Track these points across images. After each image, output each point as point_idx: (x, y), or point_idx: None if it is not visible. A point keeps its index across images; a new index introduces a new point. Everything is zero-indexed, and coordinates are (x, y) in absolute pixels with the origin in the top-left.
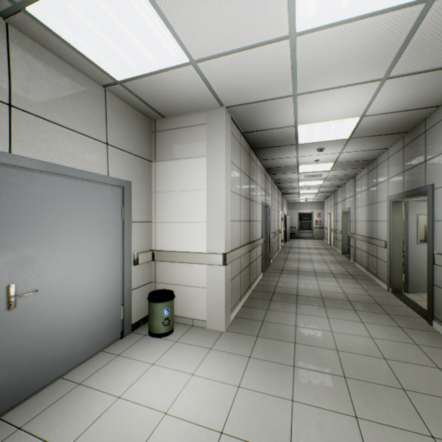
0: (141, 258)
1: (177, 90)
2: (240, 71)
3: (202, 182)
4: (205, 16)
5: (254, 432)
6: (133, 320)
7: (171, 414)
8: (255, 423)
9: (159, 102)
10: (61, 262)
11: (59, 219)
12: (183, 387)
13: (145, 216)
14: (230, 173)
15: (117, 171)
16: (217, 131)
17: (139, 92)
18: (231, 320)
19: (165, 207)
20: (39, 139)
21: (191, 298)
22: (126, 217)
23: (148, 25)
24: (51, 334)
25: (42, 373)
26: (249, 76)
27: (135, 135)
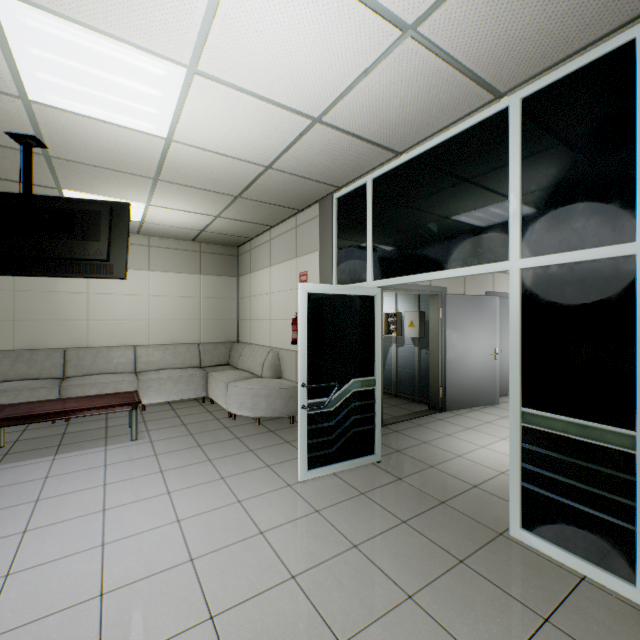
0: None
1: None
2: None
3: None
4: None
5: None
6: None
7: None
8: None
9: None
10: (504, 339)
11: (504, 319)
12: None
13: None
14: None
15: None
16: None
17: None
18: None
19: None
20: (498, 282)
21: None
22: None
23: None
24: (502, 373)
25: (500, 389)
26: None
27: None
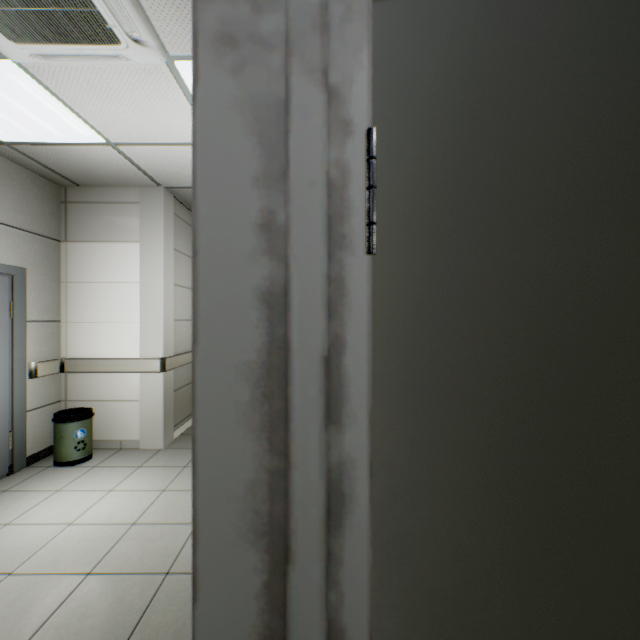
0: (42, 369)
1: (96, 163)
2: (172, 160)
3: (134, 273)
4: (118, 115)
5: (168, 517)
6: (30, 452)
7: (78, 523)
8: (172, 511)
9: (71, 170)
10: None
11: None
12: (96, 502)
13: (49, 314)
14: (173, 264)
15: (2, 254)
16: (154, 214)
17: (39, 157)
18: (174, 438)
19: (82, 302)
20: None
21: (120, 416)
22: (18, 315)
23: (48, 107)
24: None
25: None
26: (184, 165)
27: (33, 206)
